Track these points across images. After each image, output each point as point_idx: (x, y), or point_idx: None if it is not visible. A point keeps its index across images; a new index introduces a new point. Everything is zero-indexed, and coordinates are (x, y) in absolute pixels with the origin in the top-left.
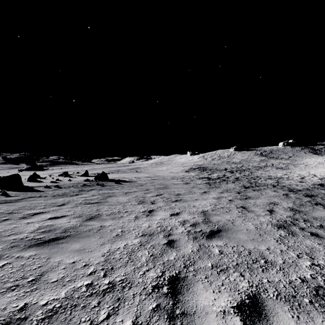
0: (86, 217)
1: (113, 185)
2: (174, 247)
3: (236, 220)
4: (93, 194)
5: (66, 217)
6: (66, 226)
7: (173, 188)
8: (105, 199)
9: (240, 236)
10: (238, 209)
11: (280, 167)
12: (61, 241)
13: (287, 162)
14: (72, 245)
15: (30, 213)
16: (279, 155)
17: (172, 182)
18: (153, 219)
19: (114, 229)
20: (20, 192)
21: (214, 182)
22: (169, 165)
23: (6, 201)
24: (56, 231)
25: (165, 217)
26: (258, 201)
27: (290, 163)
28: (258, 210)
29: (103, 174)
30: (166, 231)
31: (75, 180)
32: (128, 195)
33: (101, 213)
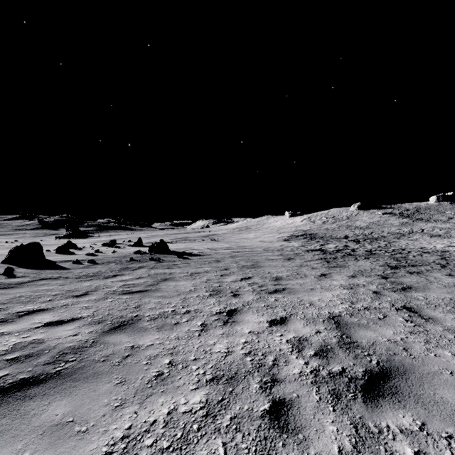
0: (111, 322)
1: (174, 260)
2: (290, 430)
3: (410, 341)
4: (139, 276)
5: (75, 322)
6: (66, 344)
7: (269, 267)
8: (157, 284)
9: (447, 395)
10: (401, 314)
11: (435, 234)
12: (34, 390)
13: (446, 226)
14: (51, 406)
15: (22, 310)
16: (431, 215)
17: (266, 257)
18: (235, 333)
19: (156, 356)
20: (35, 269)
21: (334, 257)
22: (258, 231)
23: (1, 286)
24: (39, 359)
25: (260, 328)
26: (430, 295)
27: (452, 228)
28: (445, 318)
29: (162, 244)
30: (264, 370)
31: (122, 252)
32: (194, 278)
33: (142, 314)
